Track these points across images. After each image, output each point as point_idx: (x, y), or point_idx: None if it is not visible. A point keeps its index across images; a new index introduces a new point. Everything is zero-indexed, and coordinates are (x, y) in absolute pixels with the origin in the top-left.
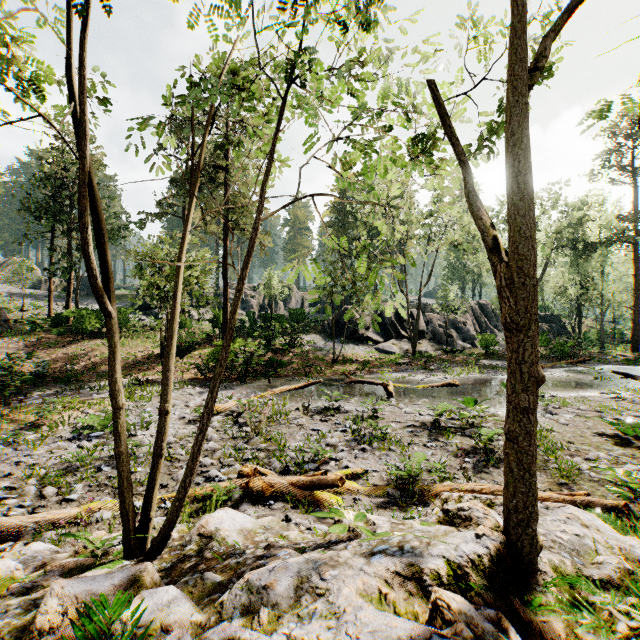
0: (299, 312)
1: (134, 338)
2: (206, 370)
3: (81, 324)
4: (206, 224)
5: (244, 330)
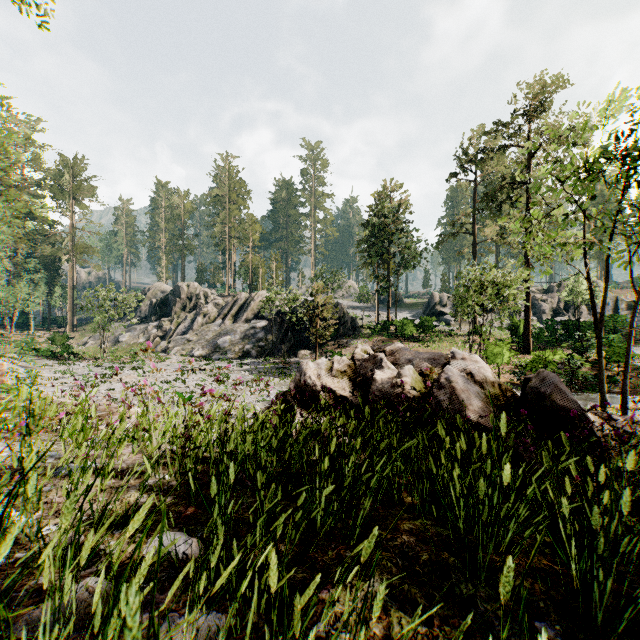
0: (617, 319)
1: (439, 342)
2: (522, 377)
3: (403, 330)
4: (502, 238)
5: (545, 339)
